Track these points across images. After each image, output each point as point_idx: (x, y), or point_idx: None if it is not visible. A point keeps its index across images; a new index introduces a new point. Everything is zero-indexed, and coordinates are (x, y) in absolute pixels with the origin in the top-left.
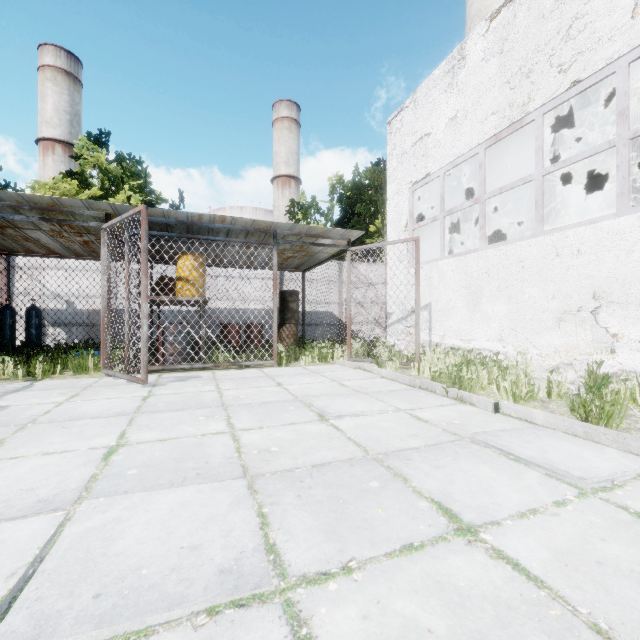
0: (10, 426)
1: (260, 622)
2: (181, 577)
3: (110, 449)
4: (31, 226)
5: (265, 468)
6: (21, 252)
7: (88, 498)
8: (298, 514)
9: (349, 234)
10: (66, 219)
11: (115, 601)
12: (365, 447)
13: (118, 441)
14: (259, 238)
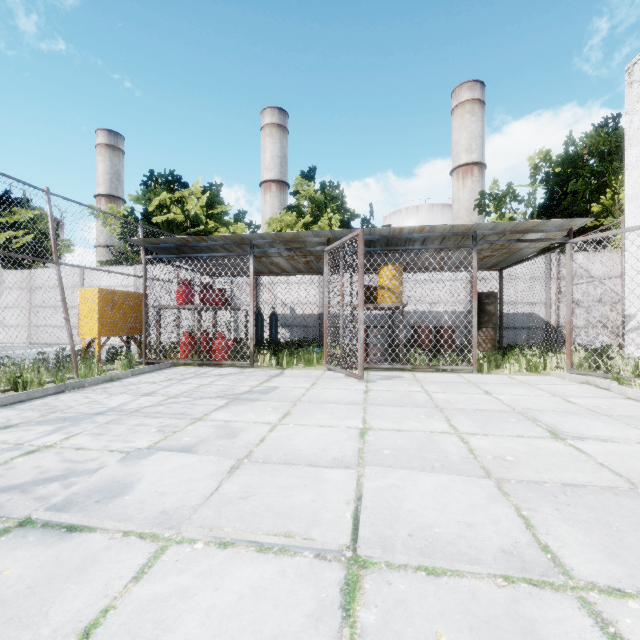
0: (287, 402)
1: (559, 604)
2: (469, 544)
3: (361, 430)
4: (276, 254)
5: (507, 474)
6: (266, 273)
7: (365, 464)
8: (563, 526)
9: (569, 224)
10: (301, 247)
11: (425, 543)
12: (628, 478)
13: (363, 425)
14: (455, 241)
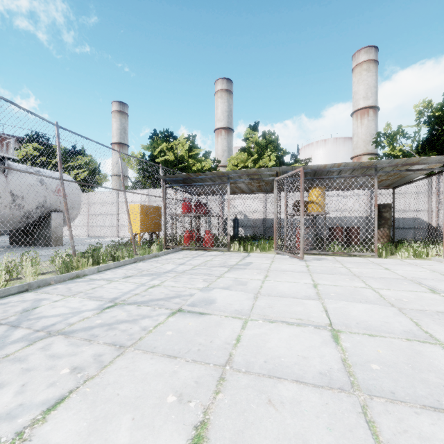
0: (263, 270)
1: (432, 347)
2: (387, 328)
3: (313, 285)
4: (241, 182)
5: (404, 306)
6: (230, 193)
7: (322, 299)
8: (436, 326)
9: None
10: (259, 178)
11: (365, 326)
12: None
13: (313, 282)
14: (361, 171)
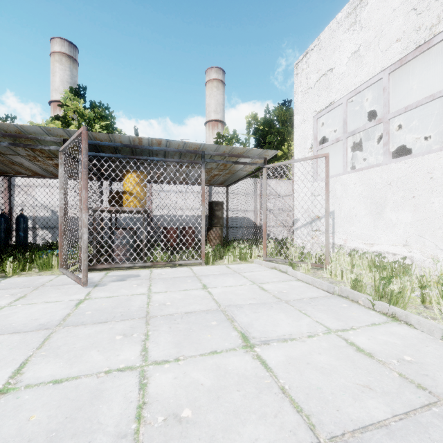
0: None
1: None
2: None
3: None
4: (11, 152)
5: None
6: (14, 174)
7: None
8: None
9: (265, 154)
10: (31, 144)
11: None
12: (309, 416)
13: (7, 381)
14: (190, 159)
